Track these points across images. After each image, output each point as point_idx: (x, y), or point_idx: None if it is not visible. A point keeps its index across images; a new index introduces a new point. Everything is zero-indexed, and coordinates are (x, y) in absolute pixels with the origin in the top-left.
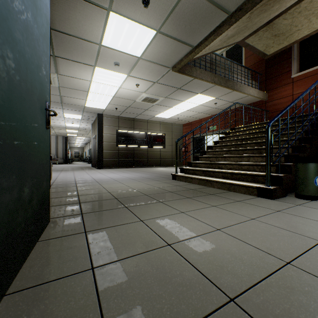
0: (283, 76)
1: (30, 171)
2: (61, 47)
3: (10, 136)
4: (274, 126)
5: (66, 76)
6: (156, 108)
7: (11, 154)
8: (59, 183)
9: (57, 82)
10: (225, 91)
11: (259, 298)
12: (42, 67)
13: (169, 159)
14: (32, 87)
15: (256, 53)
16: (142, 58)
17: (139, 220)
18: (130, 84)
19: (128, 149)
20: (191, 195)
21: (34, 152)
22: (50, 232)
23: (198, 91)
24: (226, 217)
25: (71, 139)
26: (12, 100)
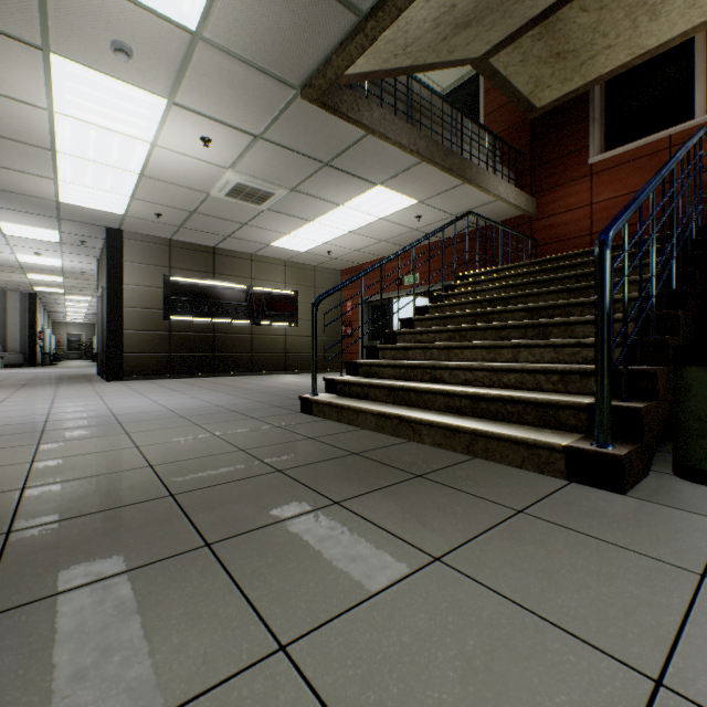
0: (570, 161)
1: None
2: None
3: None
4: (566, 269)
5: None
6: (271, 221)
7: None
8: None
9: None
10: (443, 182)
11: None
12: None
13: (309, 355)
14: None
15: (513, 101)
16: (206, 40)
17: None
18: (185, 135)
19: (199, 327)
20: (348, 486)
21: None
22: None
23: (378, 178)
24: (520, 688)
25: (52, 302)
26: None
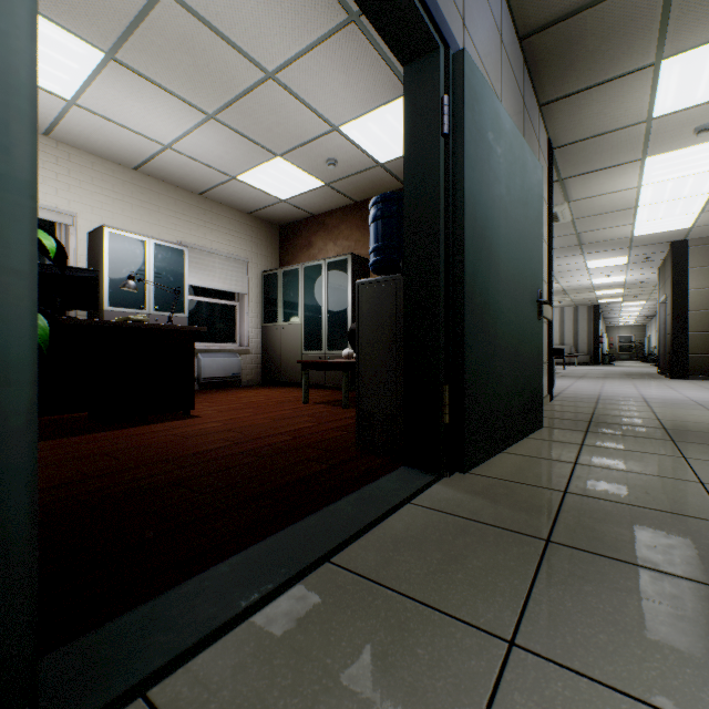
0: None
1: (521, 364)
2: (571, 163)
3: (508, 336)
4: None
5: (584, 199)
6: None
7: (509, 350)
8: (568, 396)
9: (568, 214)
10: None
11: None
12: (533, 256)
13: None
14: (523, 286)
15: None
16: None
17: (679, 456)
18: None
19: None
20: None
21: (524, 347)
22: (542, 435)
23: None
24: None
25: (608, 310)
26: (509, 308)
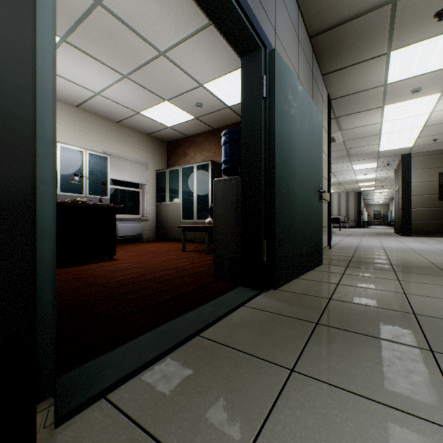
0: None
1: (309, 228)
2: (341, 108)
3: (301, 212)
4: None
5: (350, 129)
6: None
7: (301, 219)
8: (340, 246)
9: (341, 138)
10: None
11: (438, 321)
12: (316, 165)
13: None
14: (310, 183)
15: None
16: None
17: (396, 279)
18: None
19: None
20: None
21: (311, 218)
22: (321, 269)
23: None
24: None
25: (366, 195)
26: (302, 196)
